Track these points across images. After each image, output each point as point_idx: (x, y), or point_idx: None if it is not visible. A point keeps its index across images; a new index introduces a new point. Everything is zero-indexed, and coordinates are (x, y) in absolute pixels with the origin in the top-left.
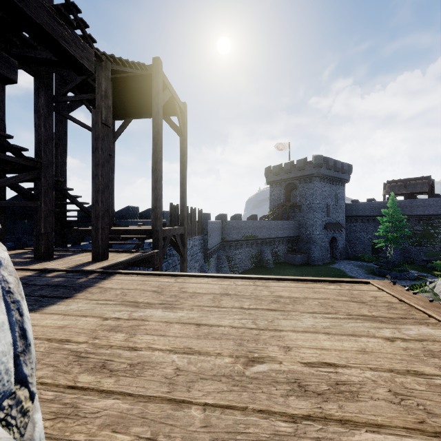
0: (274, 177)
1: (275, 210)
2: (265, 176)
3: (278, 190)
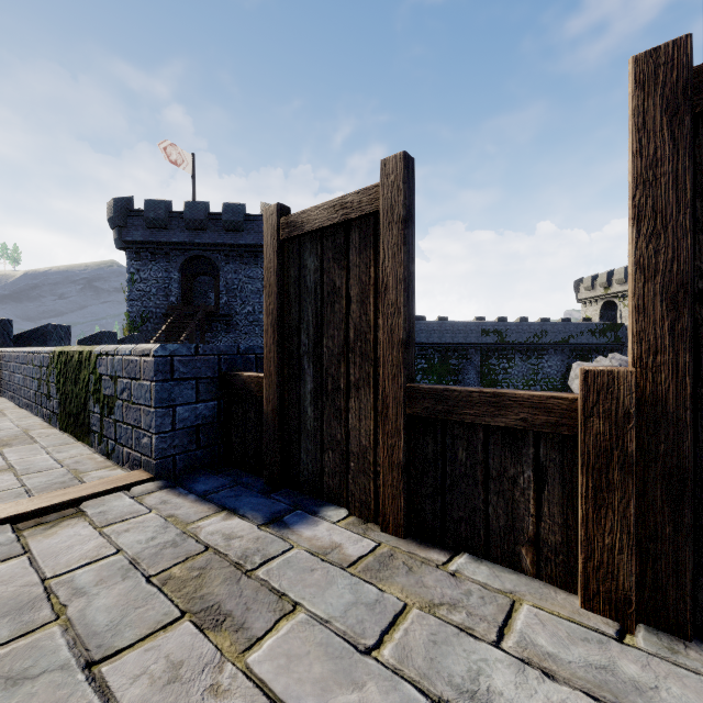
0: (149, 231)
1: (172, 322)
2: (116, 223)
3: (158, 269)
